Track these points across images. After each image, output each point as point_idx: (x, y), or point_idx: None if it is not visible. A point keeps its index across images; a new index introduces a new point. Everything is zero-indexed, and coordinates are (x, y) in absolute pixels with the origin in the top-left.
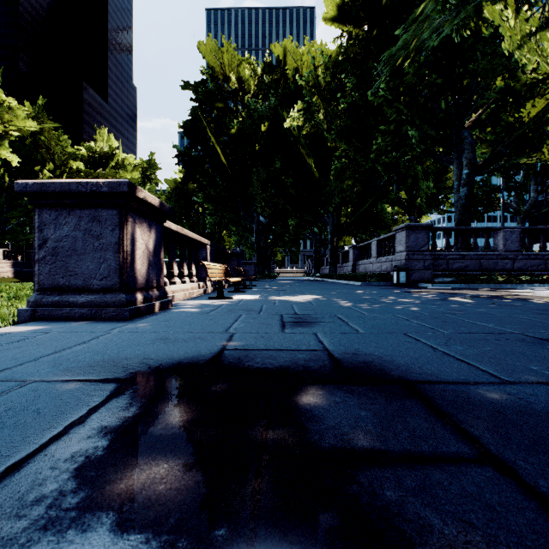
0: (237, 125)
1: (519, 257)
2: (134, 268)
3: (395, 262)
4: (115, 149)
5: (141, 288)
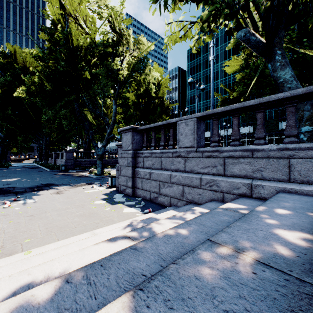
0: None
1: None
2: None
3: (63, 162)
4: None
5: None
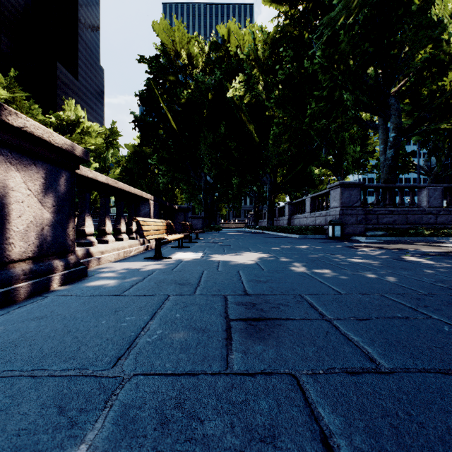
0: (186, 96)
1: (441, 213)
2: (6, 230)
3: (329, 217)
4: (81, 118)
5: (24, 258)
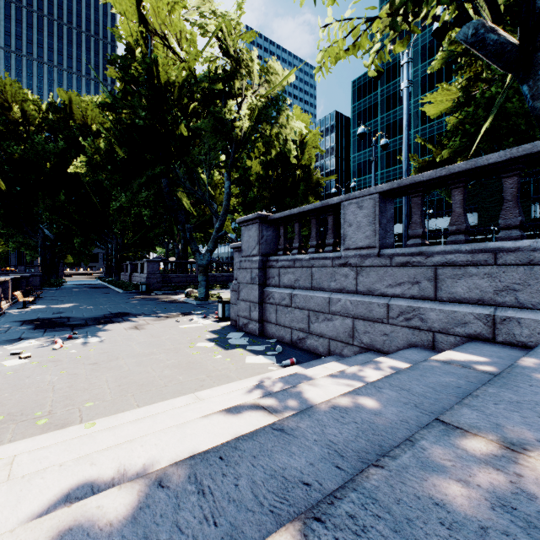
0: (19, 153)
1: None
2: None
3: (143, 279)
4: None
5: None
